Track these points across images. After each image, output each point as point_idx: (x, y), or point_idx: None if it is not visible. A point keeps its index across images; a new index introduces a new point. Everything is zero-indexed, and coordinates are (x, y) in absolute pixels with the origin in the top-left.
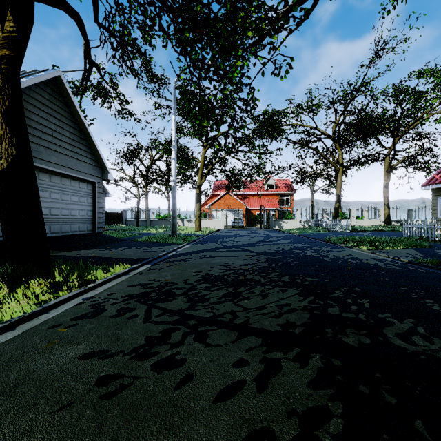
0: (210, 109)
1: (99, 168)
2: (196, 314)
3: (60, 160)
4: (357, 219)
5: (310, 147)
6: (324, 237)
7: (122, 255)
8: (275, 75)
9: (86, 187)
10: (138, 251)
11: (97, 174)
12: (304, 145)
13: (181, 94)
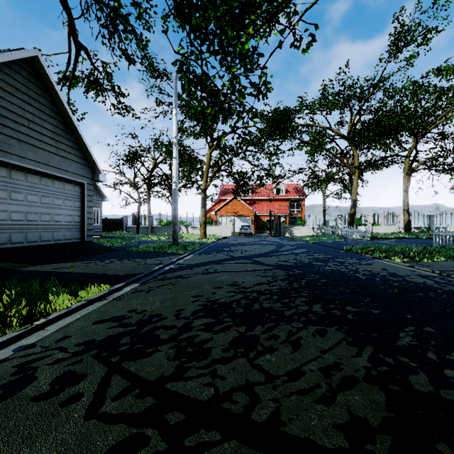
0: (215, 93)
1: (89, 167)
2: (184, 392)
3: (38, 156)
4: (373, 225)
5: (324, 148)
6: (343, 245)
7: (107, 270)
8: (296, 47)
9: (73, 189)
10: (128, 264)
11: (86, 174)
12: (318, 145)
13: (178, 70)
